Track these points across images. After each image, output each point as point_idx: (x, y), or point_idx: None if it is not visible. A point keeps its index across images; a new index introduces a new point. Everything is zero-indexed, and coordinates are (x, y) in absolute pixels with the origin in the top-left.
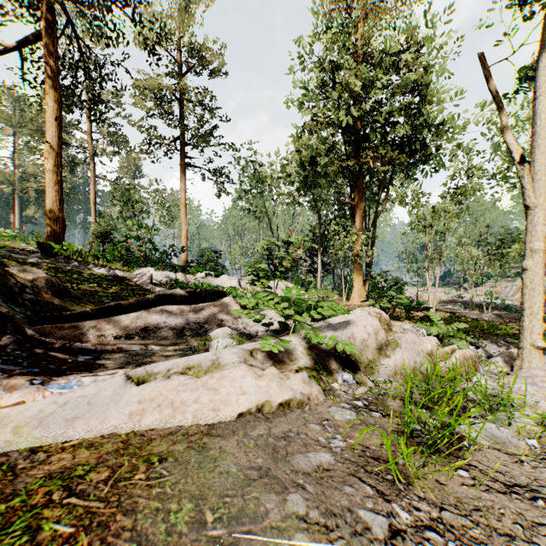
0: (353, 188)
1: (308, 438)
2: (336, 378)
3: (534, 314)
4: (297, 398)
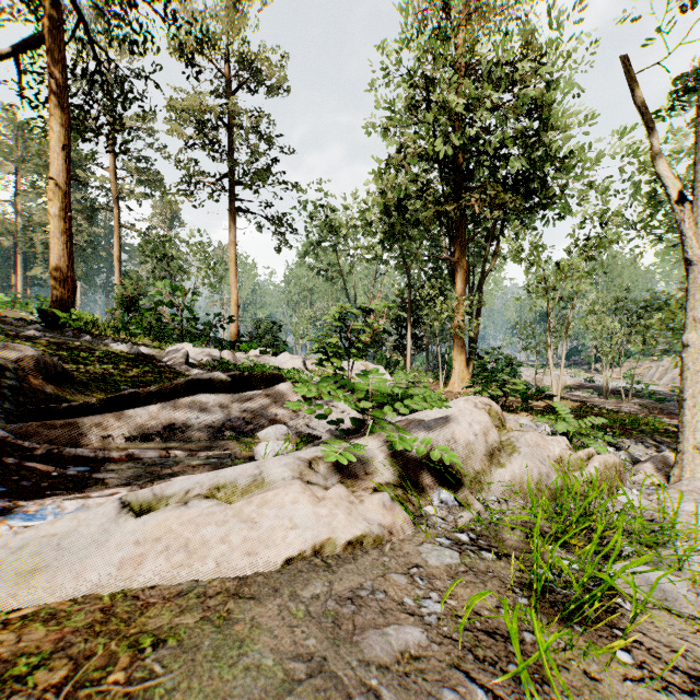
0: (453, 239)
1: (388, 598)
2: (430, 497)
3: (698, 406)
4: (373, 533)
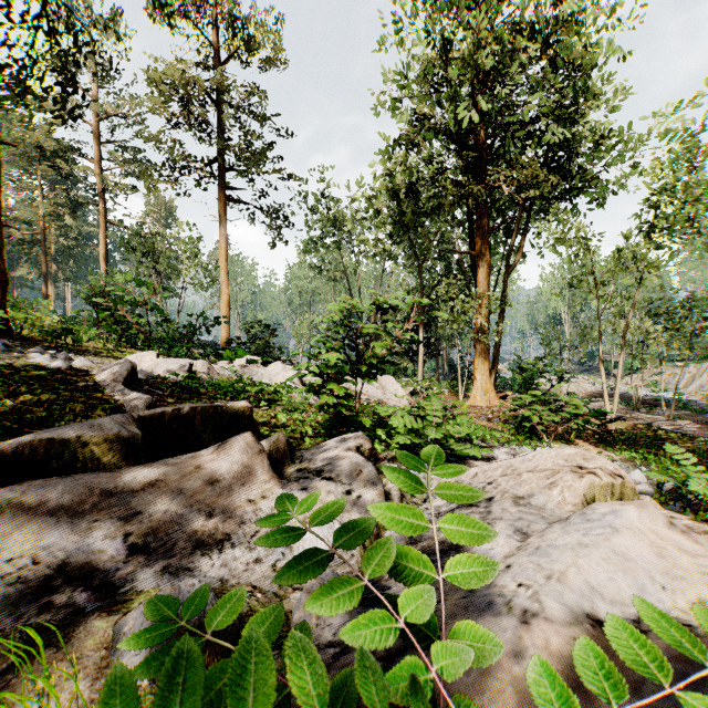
0: (472, 231)
1: None
2: None
3: None
4: None
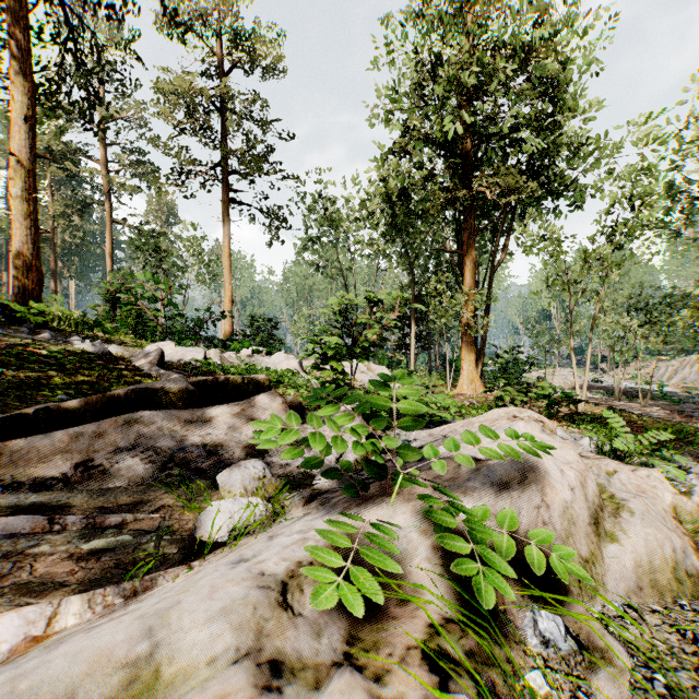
0: (460, 231)
1: None
2: (521, 630)
3: None
4: None
